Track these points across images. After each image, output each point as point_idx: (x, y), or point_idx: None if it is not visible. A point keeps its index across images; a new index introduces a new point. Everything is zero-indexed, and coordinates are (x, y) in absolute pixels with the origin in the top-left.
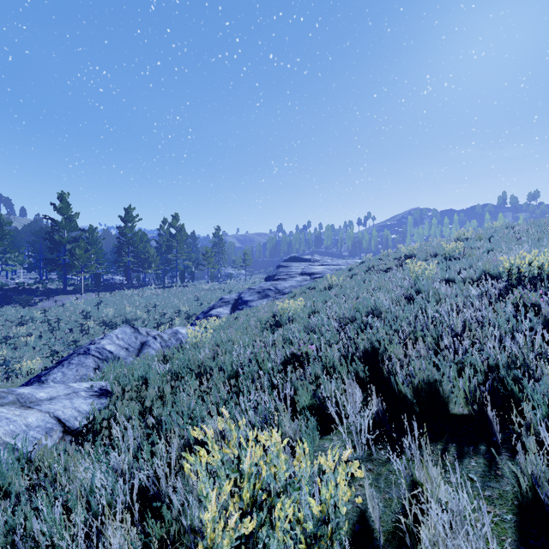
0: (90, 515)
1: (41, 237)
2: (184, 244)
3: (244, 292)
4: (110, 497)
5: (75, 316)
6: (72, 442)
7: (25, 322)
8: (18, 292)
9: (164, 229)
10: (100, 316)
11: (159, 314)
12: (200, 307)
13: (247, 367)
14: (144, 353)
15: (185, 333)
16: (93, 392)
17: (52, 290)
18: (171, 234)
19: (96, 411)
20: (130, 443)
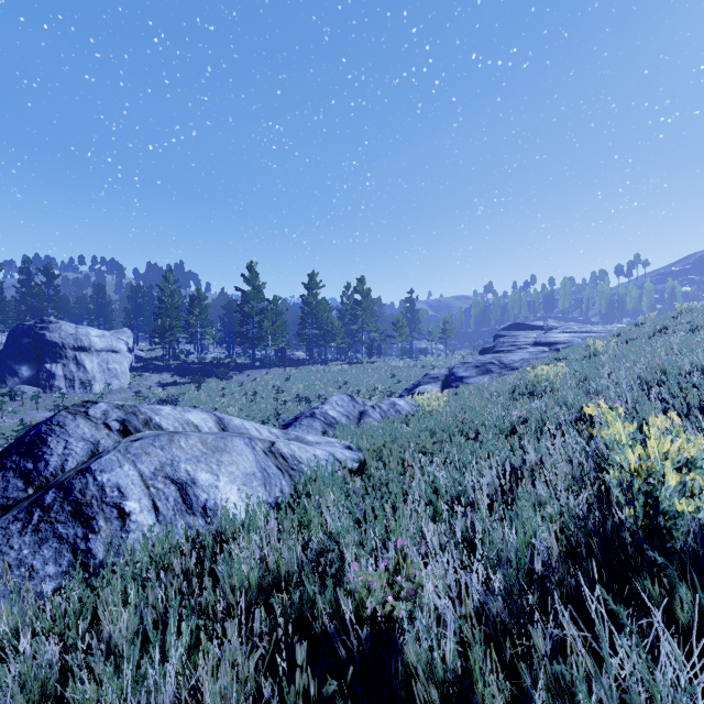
0: (450, 498)
1: (229, 310)
2: (369, 313)
3: (457, 366)
4: (460, 490)
5: (267, 391)
6: (351, 478)
7: (226, 394)
8: (214, 366)
9: (347, 296)
10: (291, 392)
11: (351, 392)
12: (397, 385)
13: (530, 421)
14: (365, 423)
15: (403, 405)
16: (344, 445)
17: (241, 365)
18: (356, 301)
19: (366, 455)
20: (456, 458)
